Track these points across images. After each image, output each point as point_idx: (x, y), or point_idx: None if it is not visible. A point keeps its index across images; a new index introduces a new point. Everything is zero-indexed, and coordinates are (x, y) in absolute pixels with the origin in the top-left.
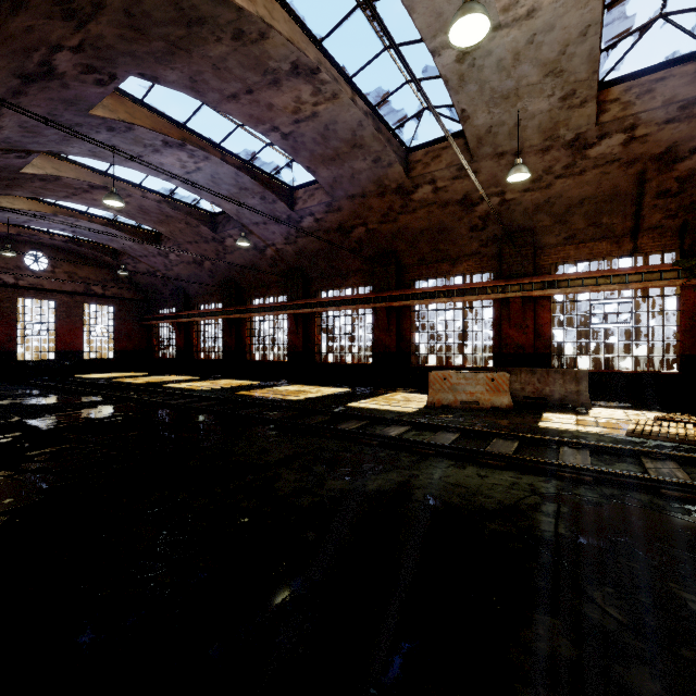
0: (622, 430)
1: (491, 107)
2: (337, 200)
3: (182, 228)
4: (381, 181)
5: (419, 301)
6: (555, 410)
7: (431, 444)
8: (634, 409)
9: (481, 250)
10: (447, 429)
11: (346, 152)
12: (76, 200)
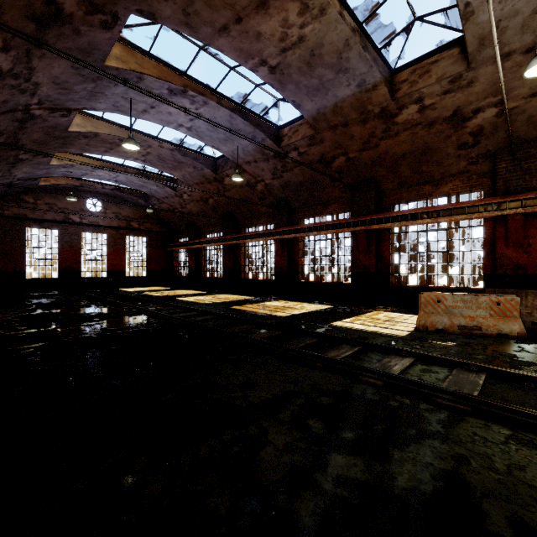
0: None
1: None
2: (320, 132)
3: (190, 172)
4: (363, 106)
5: (400, 223)
6: None
7: (461, 395)
8: None
9: (469, 168)
10: (465, 366)
11: (330, 79)
12: (113, 154)
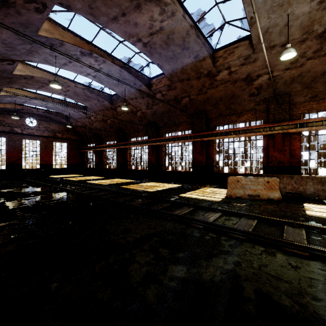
0: None
1: (270, 13)
2: (174, 83)
3: (95, 103)
4: (198, 69)
5: (219, 137)
6: (309, 201)
7: (242, 231)
8: None
9: (255, 107)
10: (247, 216)
11: (179, 53)
12: (44, 90)
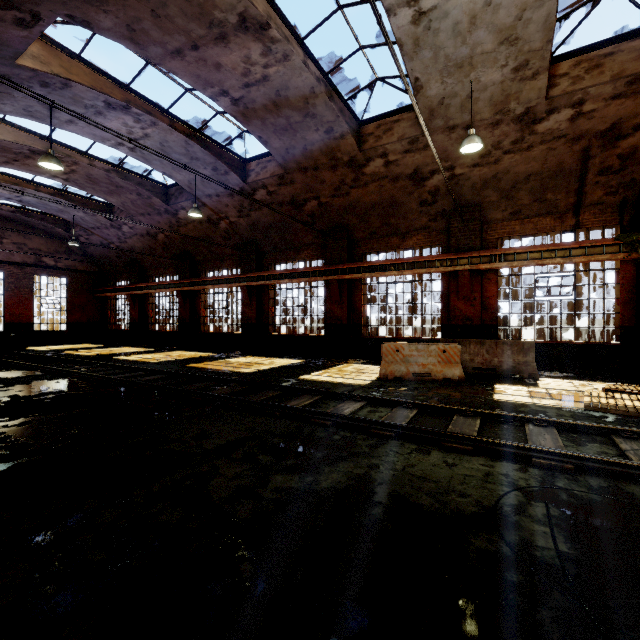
0: (577, 402)
1: (444, 76)
2: (290, 173)
3: (133, 200)
4: (333, 153)
5: (370, 274)
6: (505, 381)
7: (389, 424)
8: (579, 379)
9: (430, 225)
10: (404, 404)
11: (298, 122)
12: (18, 167)
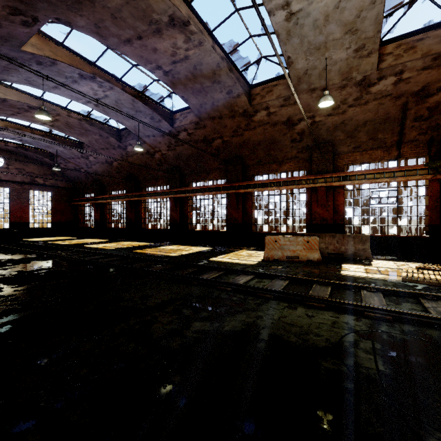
0: (397, 276)
1: (307, 55)
2: (203, 120)
3: (97, 139)
4: (232, 107)
5: (257, 189)
6: (349, 262)
7: (270, 290)
8: (400, 261)
9: (298, 155)
10: (280, 277)
11: (208, 86)
12: (20, 117)
